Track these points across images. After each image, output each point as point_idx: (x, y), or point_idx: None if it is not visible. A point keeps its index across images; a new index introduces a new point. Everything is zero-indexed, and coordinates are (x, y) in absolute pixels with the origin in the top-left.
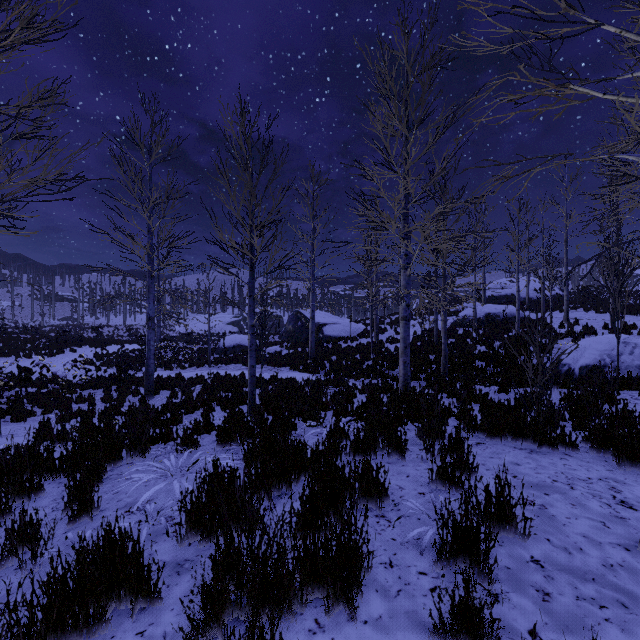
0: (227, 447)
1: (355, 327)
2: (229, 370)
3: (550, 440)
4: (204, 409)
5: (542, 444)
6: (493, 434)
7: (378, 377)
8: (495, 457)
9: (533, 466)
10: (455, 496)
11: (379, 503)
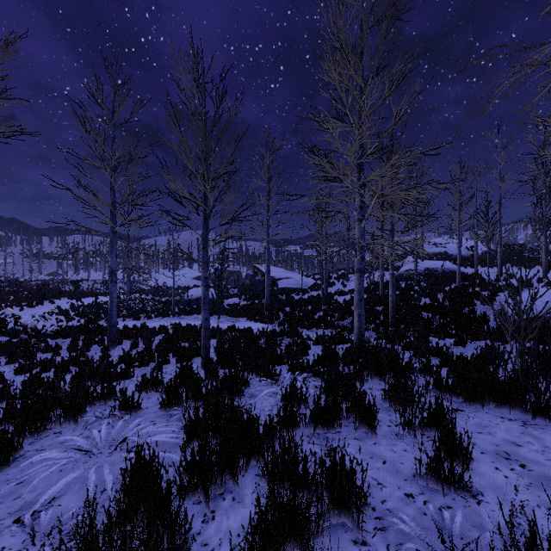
0: (171, 412)
1: (306, 281)
2: (191, 320)
3: (546, 410)
4: (157, 362)
5: (536, 415)
6: (471, 399)
7: (329, 327)
8: (484, 432)
9: (538, 448)
10: (457, 502)
11: (358, 522)
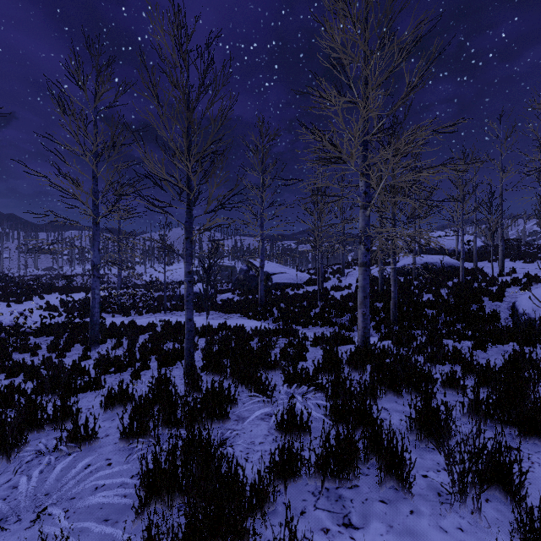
0: (133, 445)
1: (301, 276)
2: (182, 316)
3: None
4: (134, 369)
5: None
6: (528, 433)
7: (326, 325)
8: None
9: None
10: None
11: None
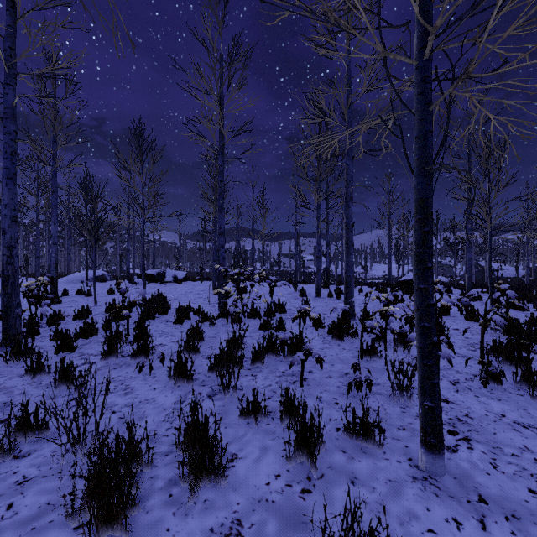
0: None
1: (520, 272)
2: None
3: None
4: None
5: None
6: None
7: None
8: None
9: None
10: None
11: None
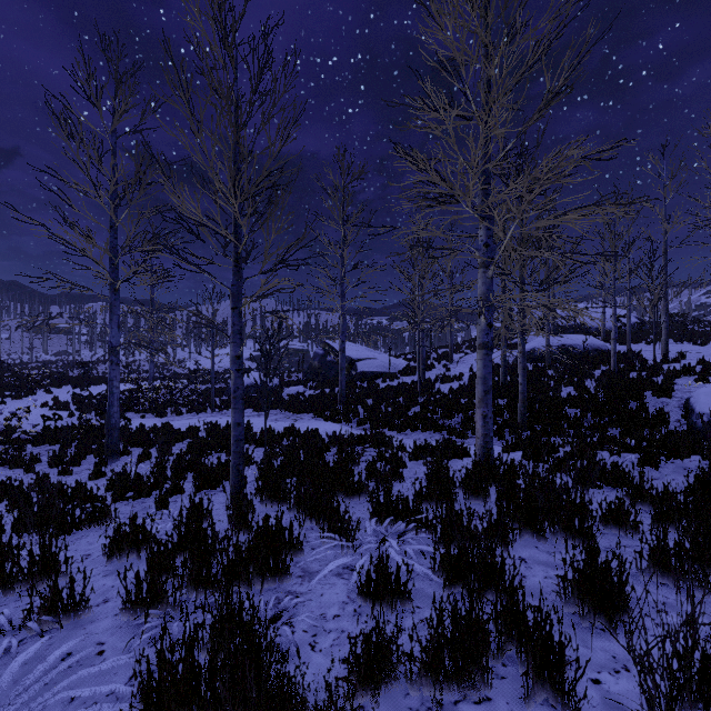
0: (140, 620)
1: (395, 363)
2: None
3: None
4: (159, 494)
5: None
6: None
7: (429, 429)
8: None
9: None
10: None
11: None
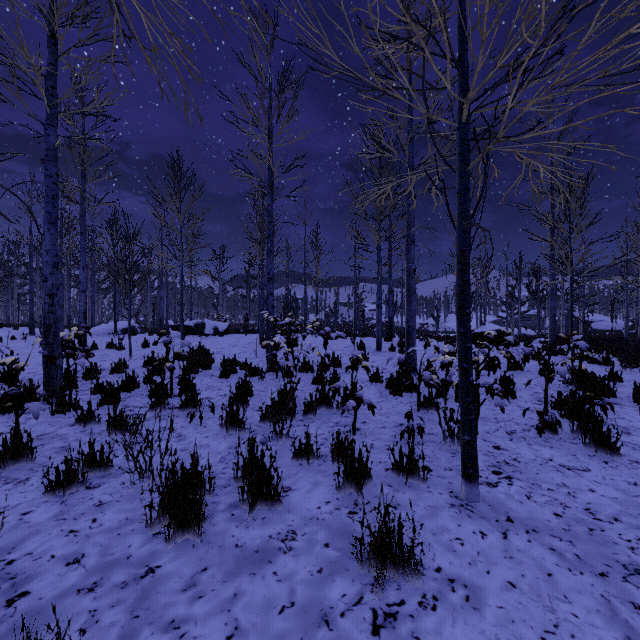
0: None
1: (621, 324)
2: None
3: None
4: None
5: None
6: None
7: None
8: None
9: None
10: None
11: None
